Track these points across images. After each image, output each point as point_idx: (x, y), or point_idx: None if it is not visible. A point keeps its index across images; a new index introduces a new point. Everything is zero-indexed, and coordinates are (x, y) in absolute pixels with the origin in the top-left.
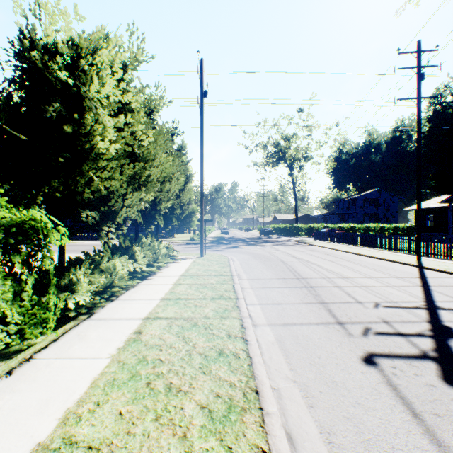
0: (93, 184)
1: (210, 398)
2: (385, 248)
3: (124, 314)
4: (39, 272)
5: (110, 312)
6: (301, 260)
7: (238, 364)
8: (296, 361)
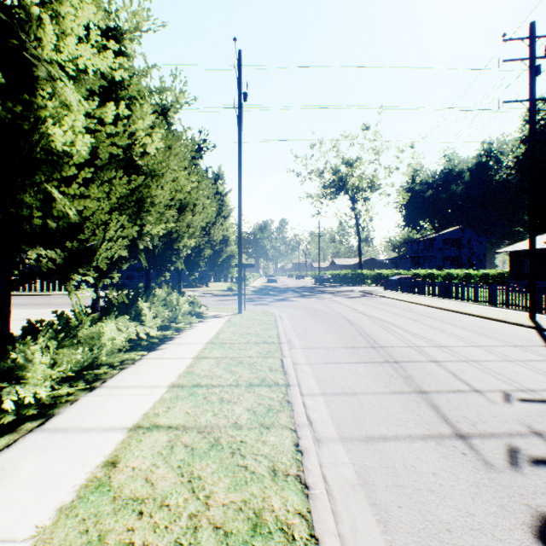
0: (55, 205)
1: None
2: (479, 302)
3: (101, 418)
4: None
5: (79, 414)
6: (373, 318)
7: None
8: (406, 541)
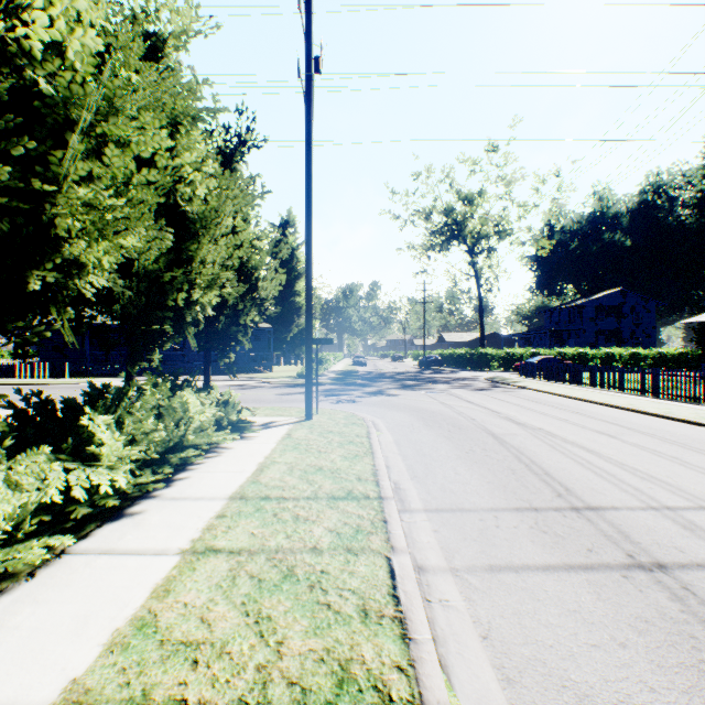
0: None
1: None
2: (687, 398)
3: None
4: None
5: None
6: (533, 429)
7: None
8: None
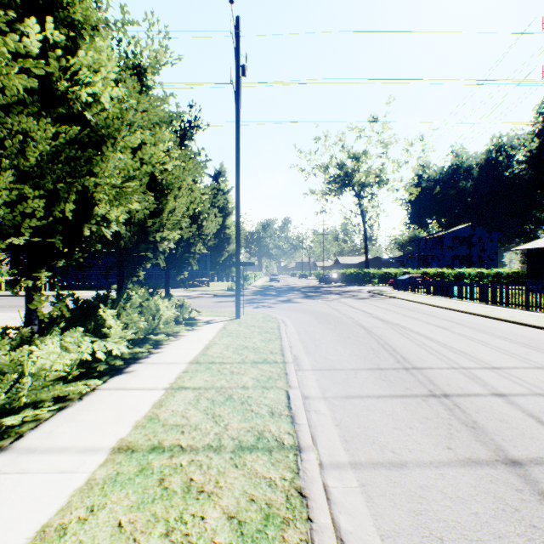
0: None
1: None
2: (507, 304)
3: None
4: None
5: None
6: (392, 324)
7: None
8: None
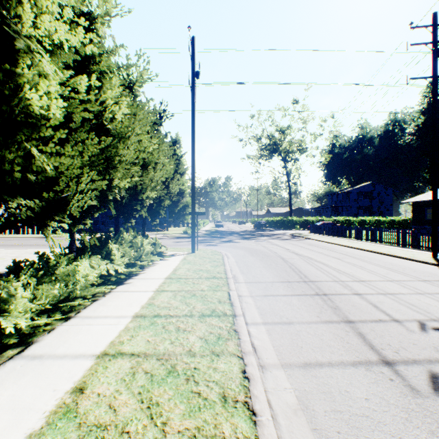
0: (34, 161)
1: None
2: (389, 243)
3: (73, 346)
4: None
5: (54, 342)
6: (303, 256)
7: None
8: None
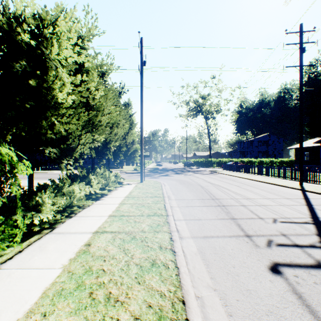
0: (55, 127)
1: (143, 308)
2: (275, 176)
3: (78, 229)
4: (10, 196)
5: (68, 227)
6: (215, 185)
7: (167, 274)
8: (215, 270)
